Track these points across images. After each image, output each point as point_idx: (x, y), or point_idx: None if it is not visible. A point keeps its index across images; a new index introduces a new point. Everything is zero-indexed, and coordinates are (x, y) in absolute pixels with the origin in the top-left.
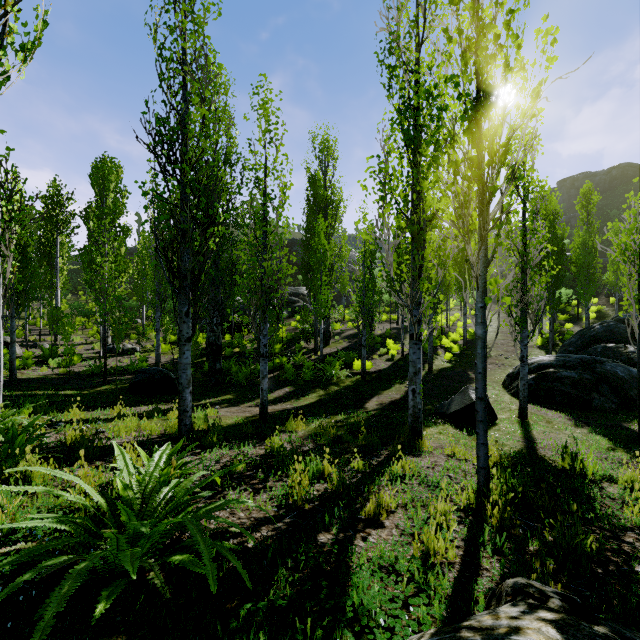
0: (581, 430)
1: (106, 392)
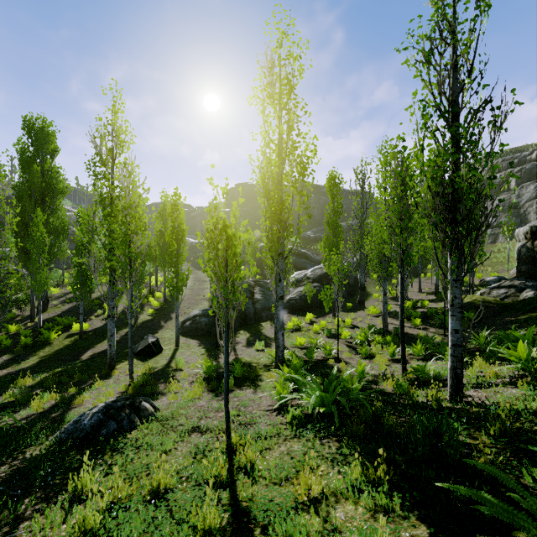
0: (199, 347)
1: None
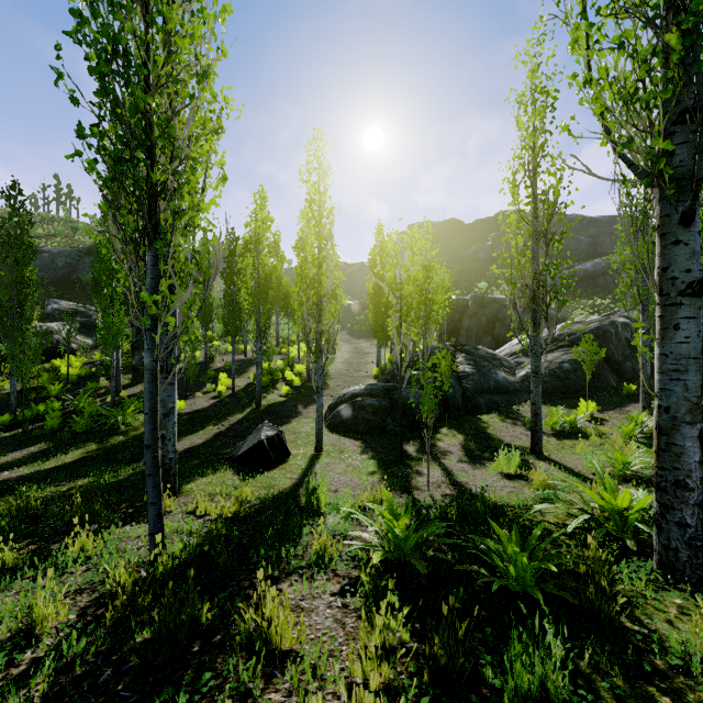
0: (363, 457)
1: None
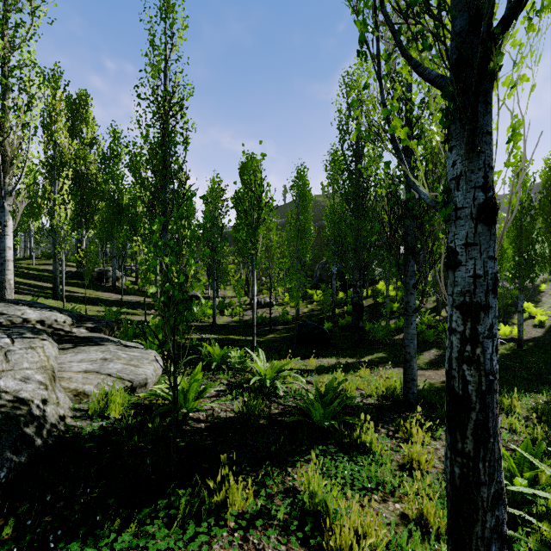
0: None
1: (276, 340)
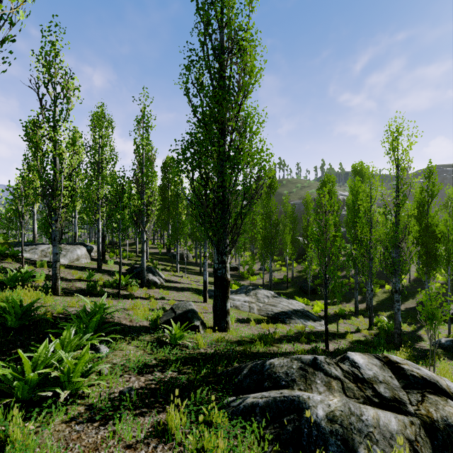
0: None
1: (294, 292)
